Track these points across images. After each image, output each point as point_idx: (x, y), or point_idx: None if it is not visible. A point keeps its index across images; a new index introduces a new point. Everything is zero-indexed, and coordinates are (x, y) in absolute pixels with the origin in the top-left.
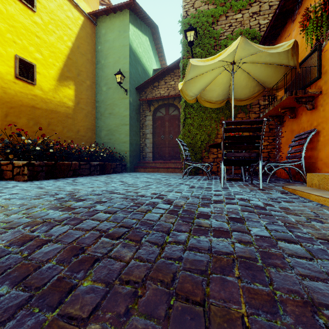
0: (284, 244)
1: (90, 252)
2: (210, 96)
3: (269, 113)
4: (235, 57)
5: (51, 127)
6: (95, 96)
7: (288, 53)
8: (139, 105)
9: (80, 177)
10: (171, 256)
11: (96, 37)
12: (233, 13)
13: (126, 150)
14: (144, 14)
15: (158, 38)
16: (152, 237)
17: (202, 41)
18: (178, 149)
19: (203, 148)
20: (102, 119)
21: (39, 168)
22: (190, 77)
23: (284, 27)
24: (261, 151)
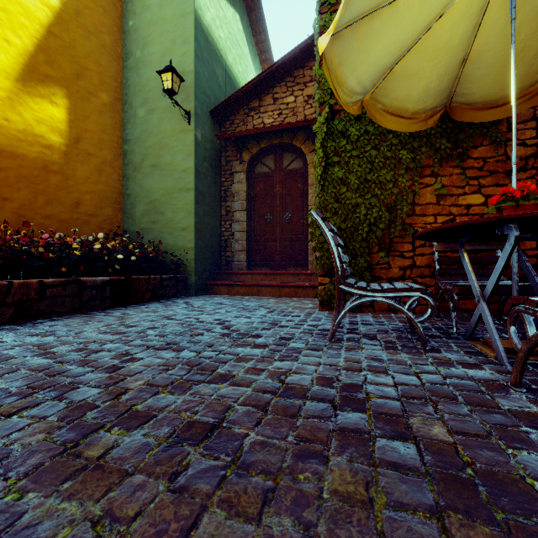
0: None
1: None
2: (402, 95)
3: None
4: None
5: None
6: (122, 130)
7: None
8: (219, 150)
9: (42, 320)
10: None
11: (124, 0)
12: None
13: (188, 247)
14: None
15: (260, 21)
16: None
17: None
18: (303, 245)
19: (375, 242)
20: (136, 178)
21: None
22: None
23: None
24: None
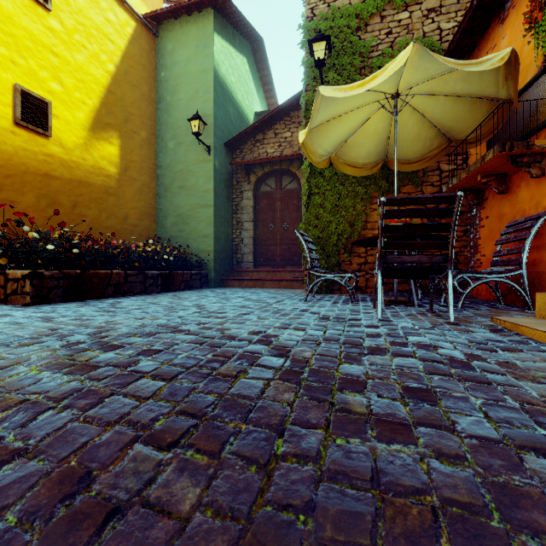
0: (537, 462)
1: (103, 488)
2: (354, 155)
3: (458, 185)
4: (399, 85)
5: (78, 211)
6: (155, 158)
7: (498, 75)
8: (231, 172)
9: (128, 296)
10: (288, 498)
11: (157, 56)
12: (394, 11)
13: (209, 250)
14: (239, 17)
15: (263, 60)
16: (246, 441)
17: (340, 61)
18: (298, 249)
19: (341, 247)
20: (167, 196)
21: (52, 282)
22: (319, 121)
23: (485, 33)
24: (452, 252)
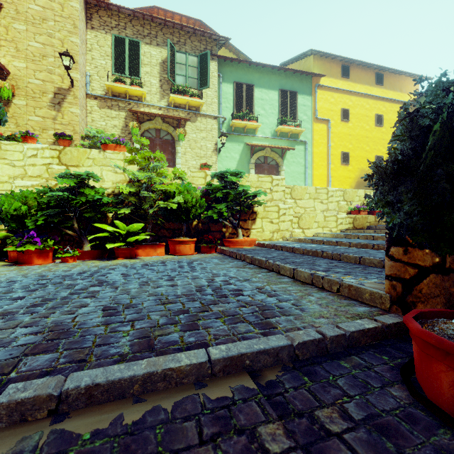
0: None
1: None
2: None
3: None
4: None
5: None
6: None
7: None
8: None
9: None
10: None
11: None
12: None
13: None
14: None
15: None
16: None
17: None
18: None
19: None
20: None
21: None
22: None
23: None
24: None
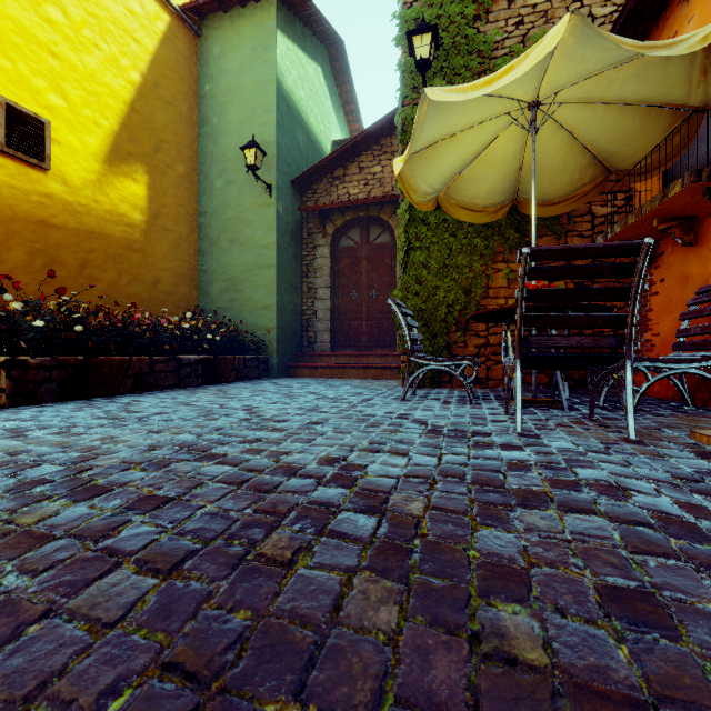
0: None
1: None
2: (471, 194)
3: (622, 235)
4: (540, 88)
5: (88, 272)
6: (197, 202)
7: (693, 67)
8: (300, 221)
9: (154, 392)
10: None
11: (200, 63)
12: None
13: (270, 327)
14: (311, 10)
15: (344, 70)
16: None
17: (451, 63)
18: (391, 324)
19: (452, 323)
20: (213, 253)
21: (41, 373)
22: (424, 143)
23: (659, 18)
24: (631, 332)
